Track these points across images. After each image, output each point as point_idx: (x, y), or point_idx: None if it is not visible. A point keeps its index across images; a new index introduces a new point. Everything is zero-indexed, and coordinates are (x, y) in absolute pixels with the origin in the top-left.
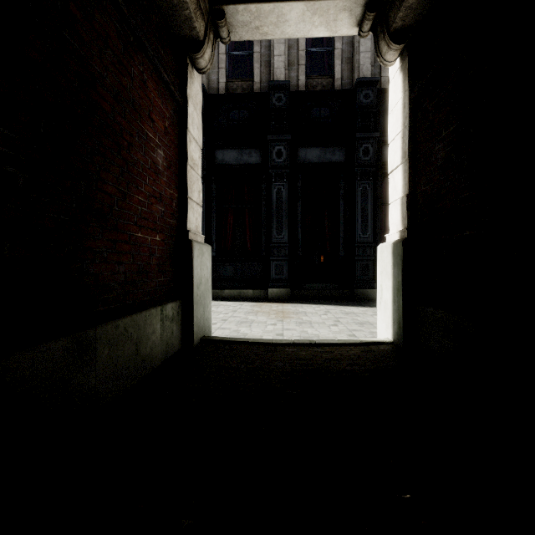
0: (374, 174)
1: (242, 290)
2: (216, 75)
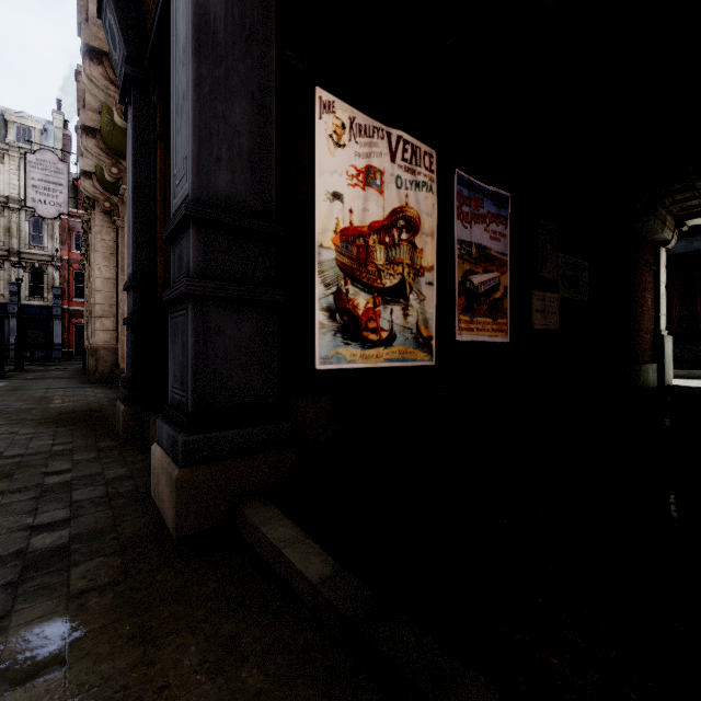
0: None
1: (691, 370)
2: None
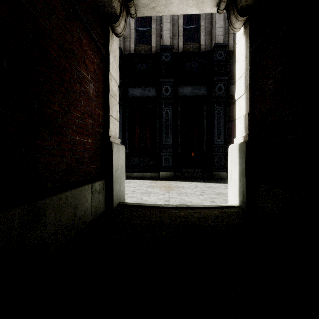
0: (225, 102)
1: (144, 173)
2: (129, 42)
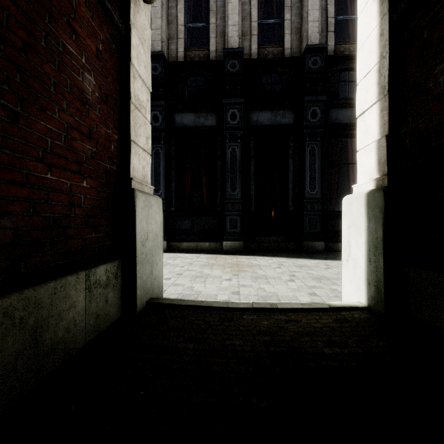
0: (321, 135)
1: (198, 242)
2: (176, 45)
